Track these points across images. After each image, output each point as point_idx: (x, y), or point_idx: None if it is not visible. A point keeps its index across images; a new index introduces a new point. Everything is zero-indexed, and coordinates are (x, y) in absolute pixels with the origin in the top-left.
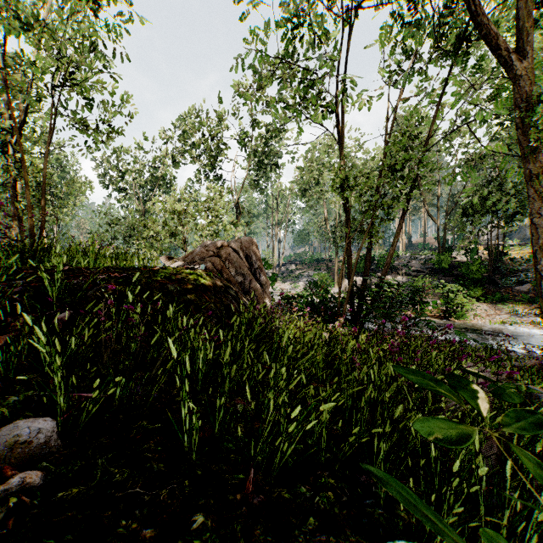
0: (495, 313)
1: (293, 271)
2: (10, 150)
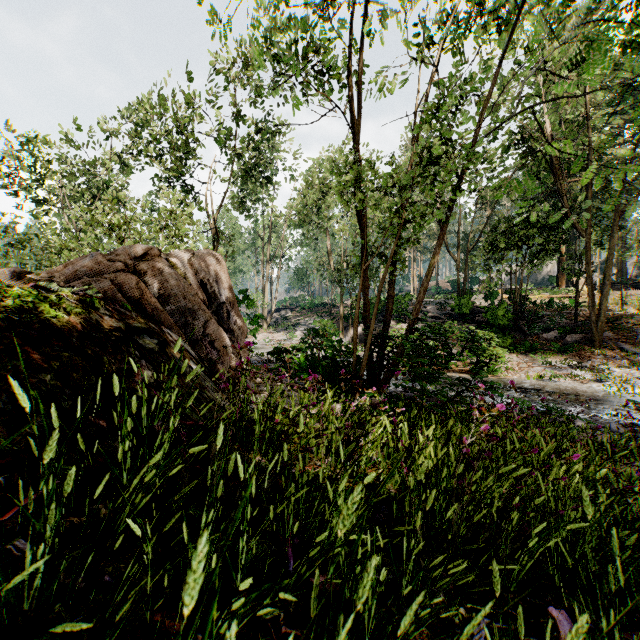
0: (527, 365)
1: (288, 319)
2: None
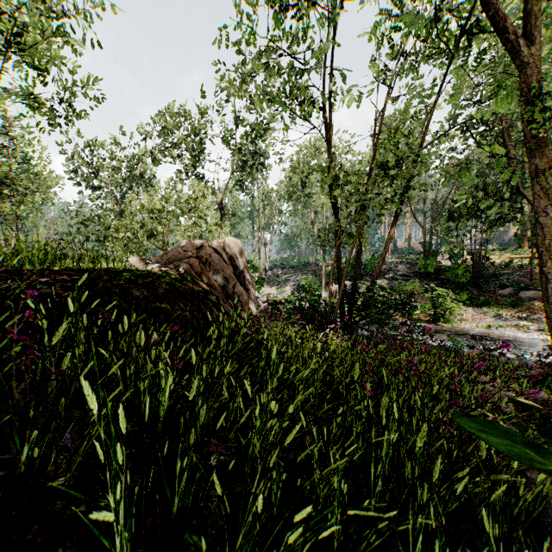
0: (480, 317)
1: (279, 276)
2: None
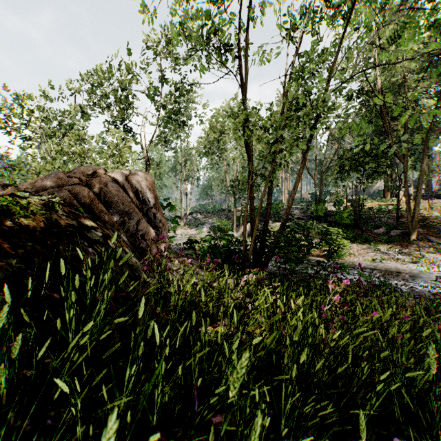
0: (364, 252)
1: (198, 219)
2: None
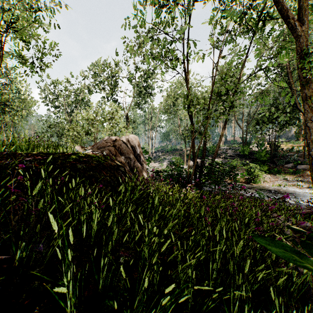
0: (275, 180)
1: (160, 156)
2: None
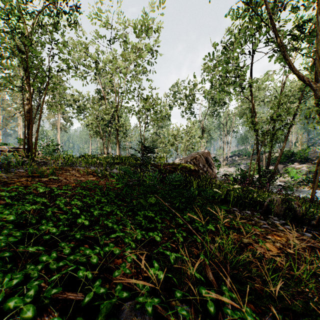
0: None
1: (236, 161)
2: (116, 117)
